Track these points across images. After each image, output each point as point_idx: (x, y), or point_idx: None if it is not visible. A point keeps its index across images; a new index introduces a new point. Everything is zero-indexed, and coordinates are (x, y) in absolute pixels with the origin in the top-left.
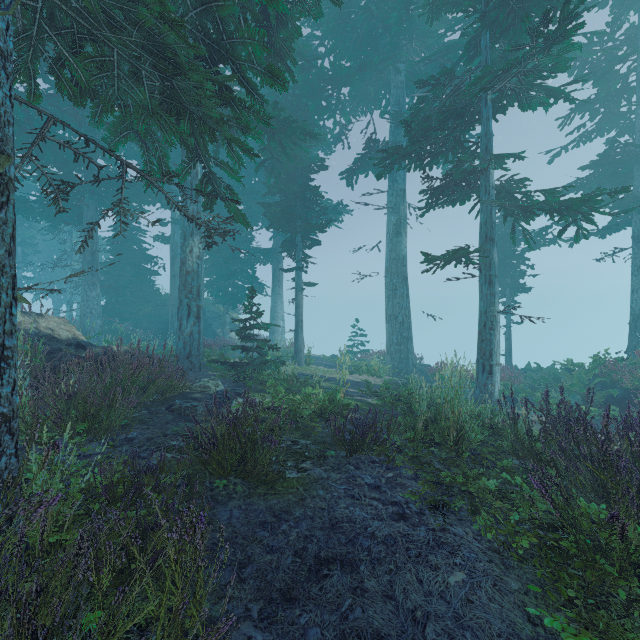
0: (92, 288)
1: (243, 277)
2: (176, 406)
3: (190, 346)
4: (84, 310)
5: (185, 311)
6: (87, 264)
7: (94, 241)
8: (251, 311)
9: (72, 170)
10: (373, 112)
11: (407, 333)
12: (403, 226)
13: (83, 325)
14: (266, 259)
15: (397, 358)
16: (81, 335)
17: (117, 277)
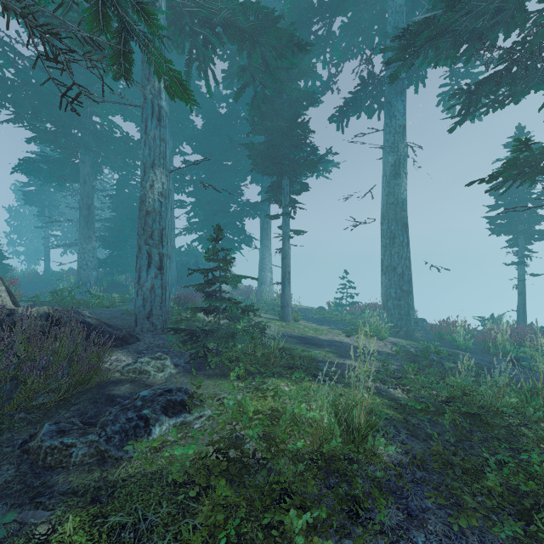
0: (88, 241)
1: (232, 230)
2: (33, 443)
3: (151, 303)
4: (80, 262)
5: (144, 260)
6: (83, 218)
7: (90, 196)
8: (216, 258)
9: (68, 127)
10: (366, 46)
11: (408, 286)
12: (402, 166)
13: (80, 276)
14: (255, 213)
15: (396, 314)
16: (3, 291)
17: (118, 232)
